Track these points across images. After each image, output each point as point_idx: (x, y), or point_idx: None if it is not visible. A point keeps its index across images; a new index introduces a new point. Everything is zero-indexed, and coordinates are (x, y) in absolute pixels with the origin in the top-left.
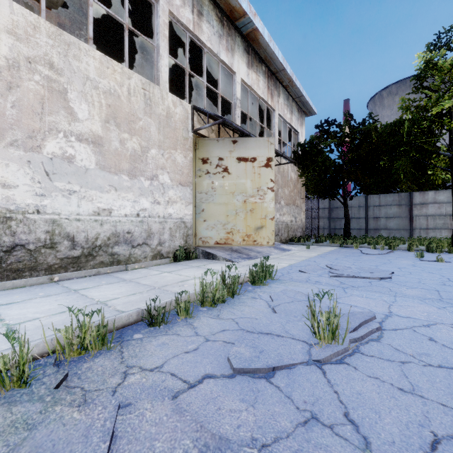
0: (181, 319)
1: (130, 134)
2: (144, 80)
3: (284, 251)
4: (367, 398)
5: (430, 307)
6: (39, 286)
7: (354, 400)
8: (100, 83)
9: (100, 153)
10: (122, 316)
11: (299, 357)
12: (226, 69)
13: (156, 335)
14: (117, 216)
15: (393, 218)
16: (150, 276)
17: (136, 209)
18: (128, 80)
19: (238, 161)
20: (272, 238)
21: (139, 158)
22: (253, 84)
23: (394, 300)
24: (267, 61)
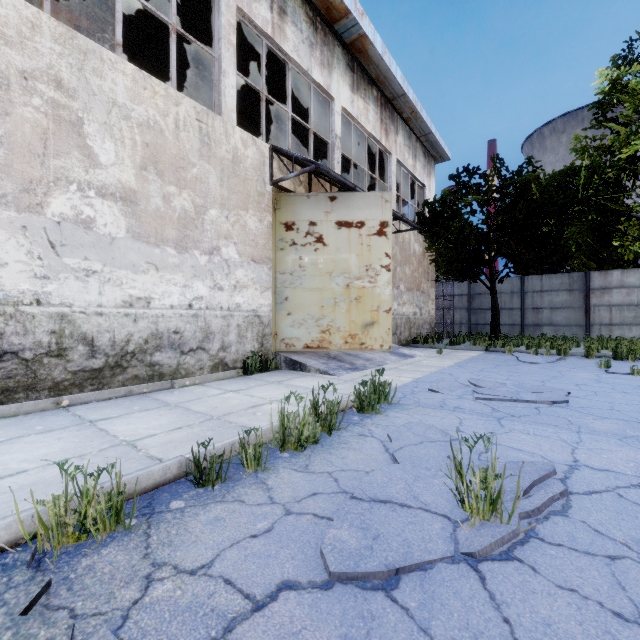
0: (248, 473)
1: (179, 187)
2: (199, 107)
3: (404, 358)
4: (563, 634)
5: (637, 452)
6: (38, 414)
7: (541, 639)
8: (133, 110)
9: (133, 214)
10: (153, 470)
11: (438, 548)
12: (321, 92)
13: (206, 503)
14: (158, 309)
15: (561, 309)
16: (206, 398)
17: (188, 298)
18: (175, 107)
19: (338, 226)
20: (388, 340)
21: (192, 222)
22: (360, 116)
23: (578, 439)
24: (380, 82)
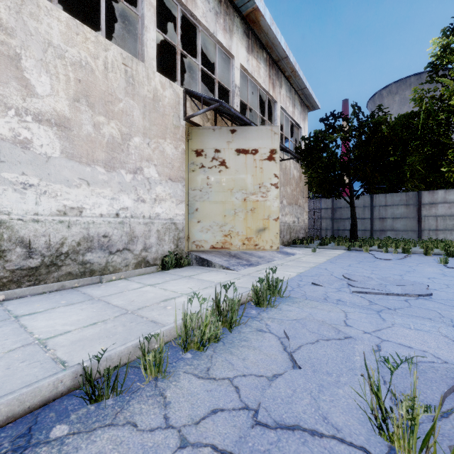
0: (147, 381)
1: (107, 118)
2: (124, 54)
3: (288, 255)
4: None
5: None
6: None
7: None
8: (66, 51)
9: (66, 138)
10: (41, 385)
11: None
12: (224, 52)
13: (92, 429)
14: (89, 217)
15: (400, 218)
16: (127, 291)
17: (115, 208)
18: (104, 52)
19: (237, 153)
20: (276, 242)
21: (119, 146)
22: (254, 71)
23: None
24: (269, 47)
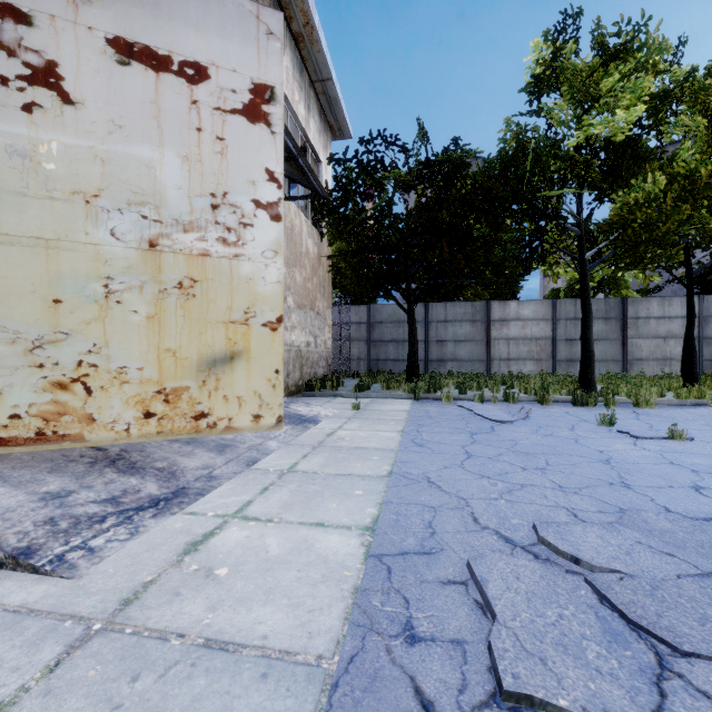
0: None
1: None
2: None
3: (303, 427)
4: None
5: None
6: None
7: None
8: None
9: None
10: None
11: None
12: None
13: None
14: None
15: (464, 342)
16: None
17: None
18: None
19: (120, 53)
20: (275, 401)
21: None
22: None
23: None
24: None
